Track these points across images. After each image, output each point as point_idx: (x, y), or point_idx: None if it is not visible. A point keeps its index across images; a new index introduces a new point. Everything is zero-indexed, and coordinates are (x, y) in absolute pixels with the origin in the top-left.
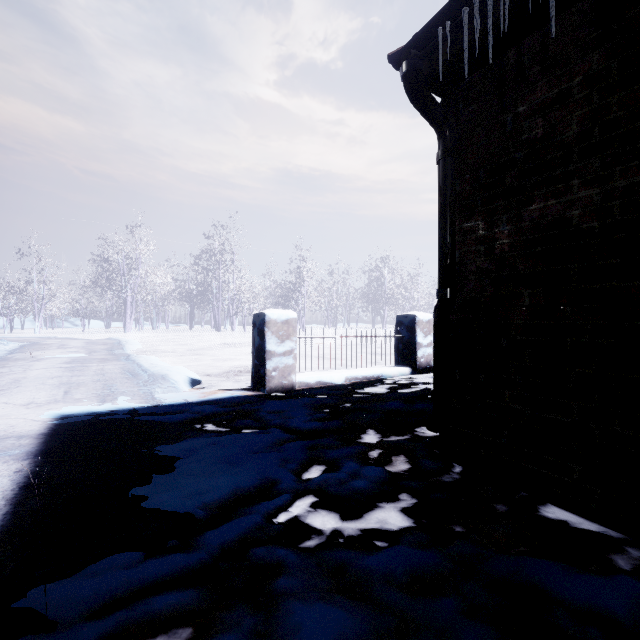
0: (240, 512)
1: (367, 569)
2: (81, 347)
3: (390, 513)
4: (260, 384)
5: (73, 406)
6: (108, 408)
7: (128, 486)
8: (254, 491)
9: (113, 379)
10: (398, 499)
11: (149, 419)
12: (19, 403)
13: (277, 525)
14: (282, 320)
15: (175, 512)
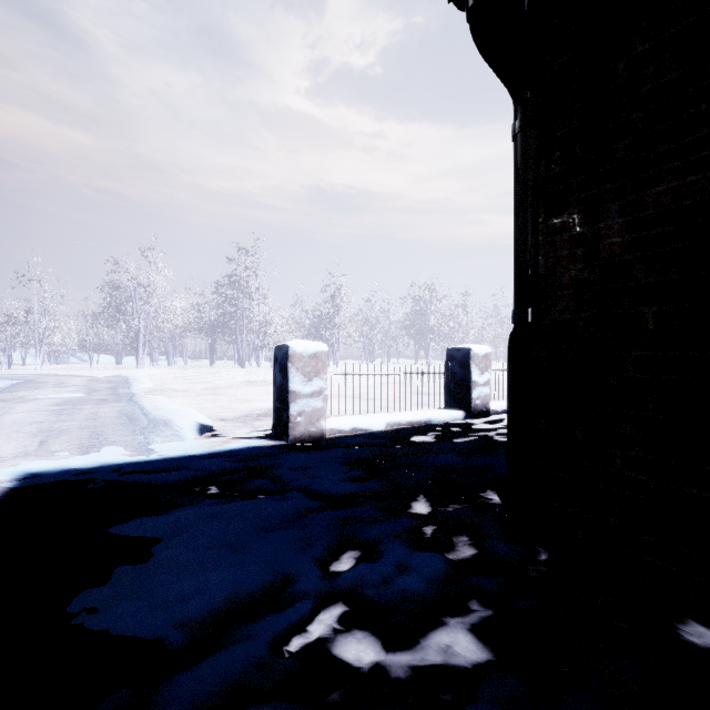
0: (234, 635)
1: None
2: (81, 386)
3: (456, 635)
4: (282, 432)
5: (45, 461)
6: (88, 464)
7: (79, 588)
8: (259, 595)
9: (105, 425)
10: (466, 609)
11: (137, 479)
12: None
13: (287, 661)
14: (309, 354)
15: (137, 636)
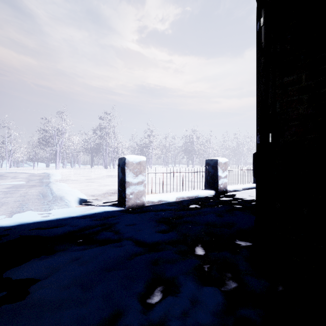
0: None
1: None
2: (25, 178)
3: None
4: (122, 203)
5: None
6: (12, 223)
7: None
8: None
9: (29, 199)
10: None
11: (37, 233)
12: None
13: None
14: (136, 162)
15: None
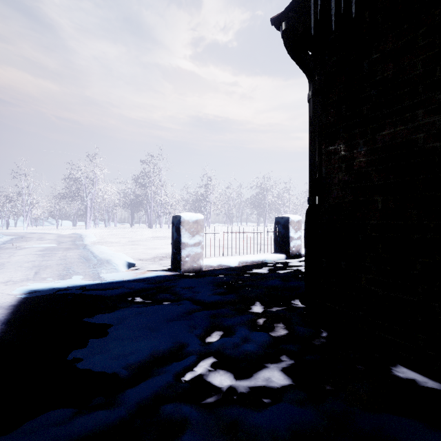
0: (155, 372)
1: (256, 426)
2: (53, 239)
3: (273, 372)
4: (177, 267)
5: (39, 283)
6: (65, 285)
7: (70, 349)
8: (167, 353)
9: (72, 263)
10: (279, 360)
11: (94, 293)
12: (0, 281)
13: (184, 384)
14: (193, 220)
15: (104, 372)
